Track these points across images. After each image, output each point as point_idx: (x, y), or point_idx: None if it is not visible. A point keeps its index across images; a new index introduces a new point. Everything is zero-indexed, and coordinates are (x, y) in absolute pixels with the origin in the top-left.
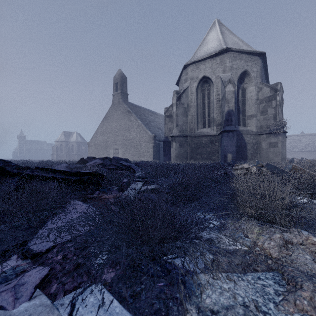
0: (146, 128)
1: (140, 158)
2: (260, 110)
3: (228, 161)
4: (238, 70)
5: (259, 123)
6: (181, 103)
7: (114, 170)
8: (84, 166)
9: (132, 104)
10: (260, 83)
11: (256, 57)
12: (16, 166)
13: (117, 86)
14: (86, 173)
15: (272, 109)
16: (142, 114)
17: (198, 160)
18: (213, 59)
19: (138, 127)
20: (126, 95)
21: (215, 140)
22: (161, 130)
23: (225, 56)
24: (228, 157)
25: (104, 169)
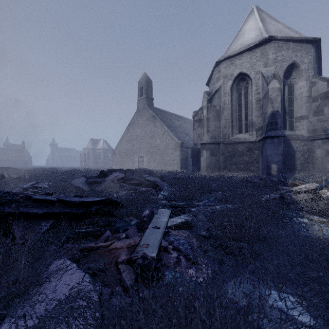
0: (173, 134)
1: (166, 166)
2: (314, 110)
3: (273, 173)
4: (284, 63)
5: (312, 126)
6: (213, 106)
7: (137, 185)
8: (103, 180)
9: (158, 109)
10: (313, 77)
11: (307, 45)
12: None
13: (142, 91)
14: (95, 201)
15: None
16: (169, 119)
17: (233, 170)
18: (252, 51)
19: (164, 133)
20: (151, 100)
21: (254, 148)
22: (188, 136)
23: (267, 46)
24: (273, 169)
25: (125, 184)
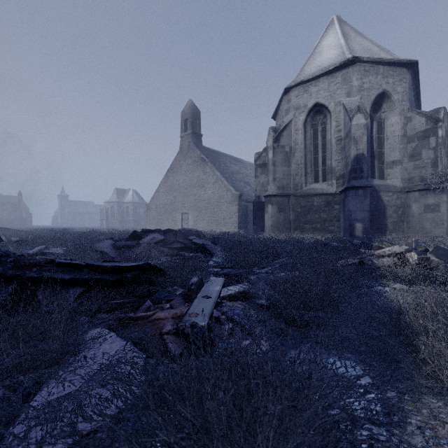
0: (228, 183)
1: (220, 226)
2: (409, 153)
3: (357, 235)
4: (372, 92)
5: (407, 174)
6: (281, 146)
7: (181, 249)
8: (136, 243)
9: (208, 149)
10: (408, 110)
11: (401, 69)
12: (15, 262)
13: (187, 124)
14: (131, 267)
15: (429, 151)
16: (223, 163)
17: (307, 231)
18: (331, 76)
19: (217, 181)
20: (199, 136)
21: (333, 202)
22: (249, 186)
23: (350, 70)
24: (357, 229)
25: (165, 249)
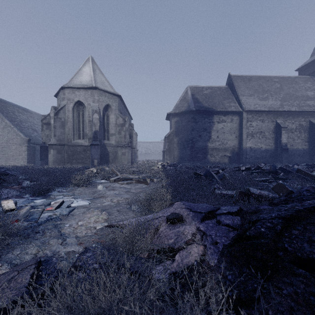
0: (18, 130)
1: (9, 161)
2: (118, 131)
3: (95, 165)
4: (103, 103)
5: (117, 139)
6: (59, 118)
7: None
8: None
9: None
10: (118, 114)
11: (115, 96)
12: None
13: None
14: None
15: (123, 132)
16: (11, 112)
17: (74, 164)
18: (86, 90)
19: (6, 127)
20: None
21: (87, 149)
22: (36, 132)
23: (94, 91)
24: (95, 162)
25: None
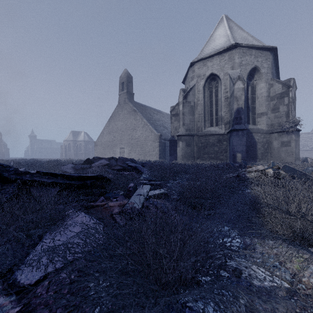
0: (152, 127)
1: (146, 157)
2: (271, 107)
3: (238, 161)
4: (248, 66)
5: (270, 121)
6: (188, 102)
7: (120, 170)
8: (89, 166)
9: (138, 103)
10: (271, 79)
11: (266, 52)
12: (15, 171)
13: (123, 86)
14: (90, 176)
15: (284, 106)
16: (148, 113)
17: (205, 159)
18: (221, 55)
19: (144, 126)
20: (131, 94)
21: (223, 140)
22: (166, 129)
23: (234, 51)
24: (238, 157)
25: (110, 169)
